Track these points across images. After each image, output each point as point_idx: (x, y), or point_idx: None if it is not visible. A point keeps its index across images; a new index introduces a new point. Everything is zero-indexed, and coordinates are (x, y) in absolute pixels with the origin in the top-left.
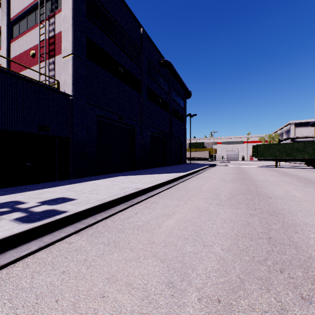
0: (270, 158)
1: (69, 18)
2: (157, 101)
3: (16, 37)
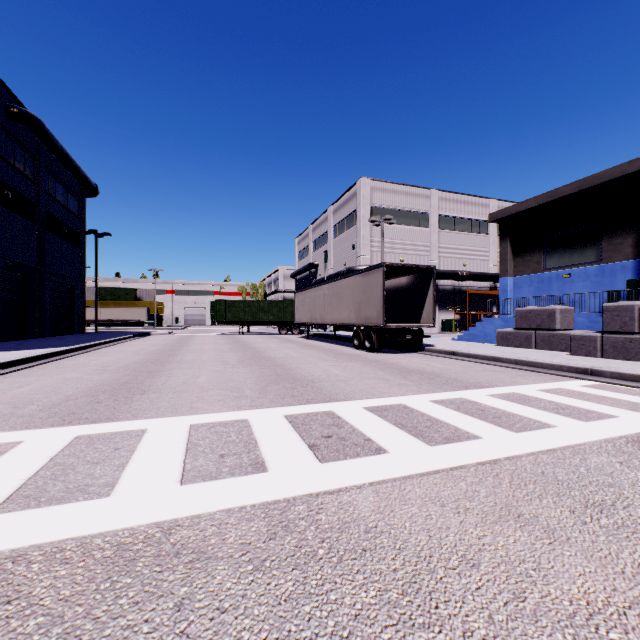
0: (233, 321)
1: None
2: (1, 195)
3: None
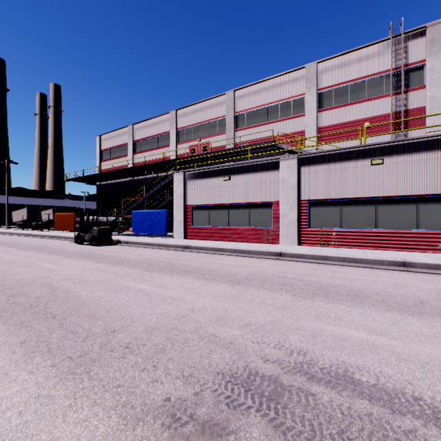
0: None
1: (440, 98)
2: None
3: (331, 107)
